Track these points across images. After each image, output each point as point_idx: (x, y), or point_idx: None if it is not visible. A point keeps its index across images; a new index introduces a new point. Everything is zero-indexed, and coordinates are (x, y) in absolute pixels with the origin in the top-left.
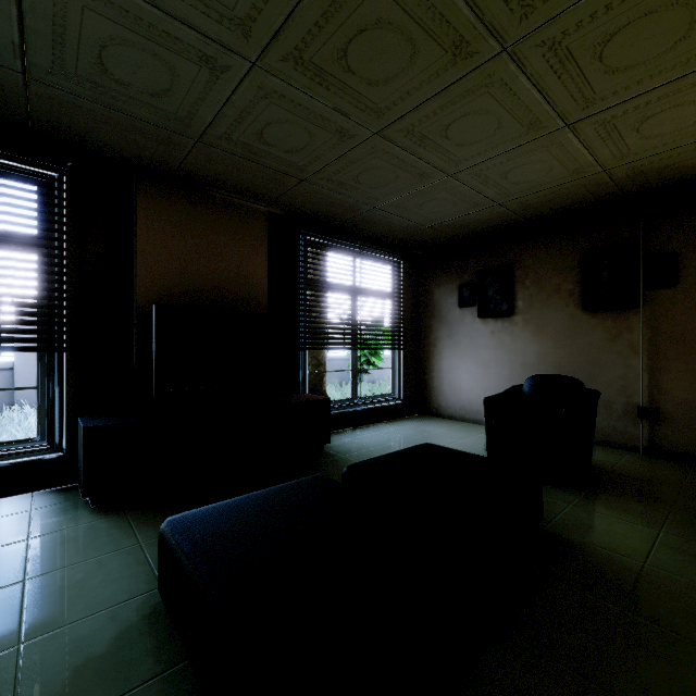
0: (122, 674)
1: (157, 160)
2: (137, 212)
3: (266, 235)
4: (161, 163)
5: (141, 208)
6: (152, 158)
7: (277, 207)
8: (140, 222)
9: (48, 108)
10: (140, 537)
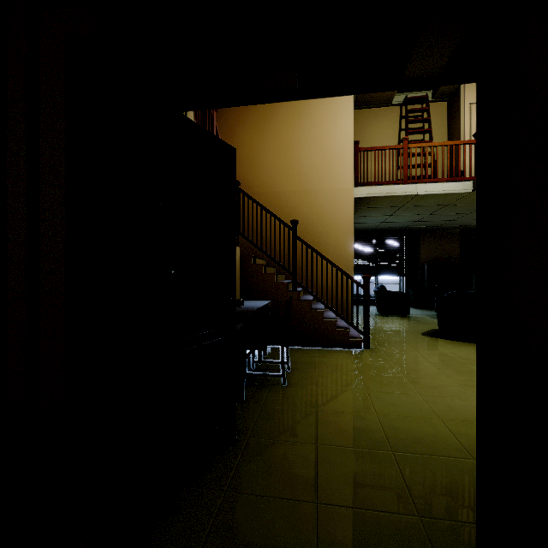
0: (432, 315)
1: (426, 229)
2: (420, 241)
3: (459, 238)
4: (427, 229)
5: (421, 240)
6: (425, 229)
7: (463, 229)
8: (421, 243)
9: (406, 228)
10: (428, 311)
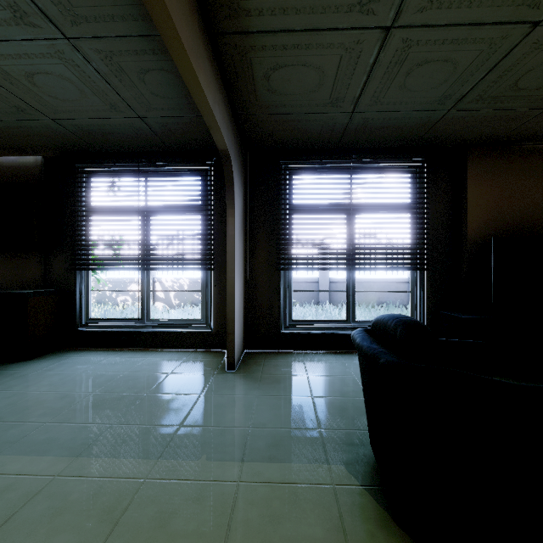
0: None
1: (490, 135)
2: (467, 175)
3: None
4: (492, 136)
5: (470, 171)
6: (488, 134)
7: None
8: (469, 181)
9: (443, 125)
10: None
